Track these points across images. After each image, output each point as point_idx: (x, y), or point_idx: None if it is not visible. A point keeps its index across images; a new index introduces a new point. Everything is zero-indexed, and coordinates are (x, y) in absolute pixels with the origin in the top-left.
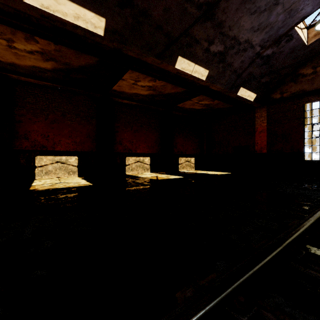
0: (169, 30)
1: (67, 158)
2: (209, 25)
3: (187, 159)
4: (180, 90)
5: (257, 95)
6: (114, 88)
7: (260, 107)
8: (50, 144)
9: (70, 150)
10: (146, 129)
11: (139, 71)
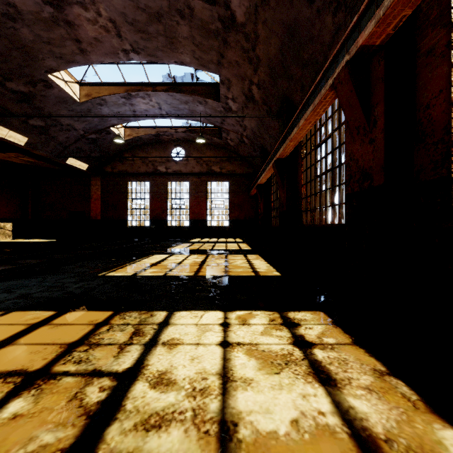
0: None
1: None
2: (26, 106)
3: None
4: None
5: (89, 166)
6: None
7: (96, 176)
8: None
9: None
10: None
11: None
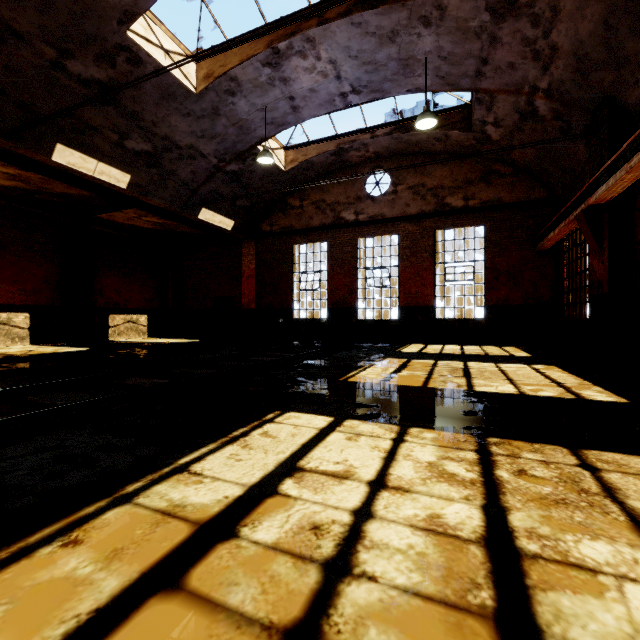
0: (26, 100)
1: None
2: (114, 112)
3: (130, 318)
4: (89, 193)
5: (236, 223)
6: None
7: (248, 240)
8: None
9: None
10: (19, 255)
11: None
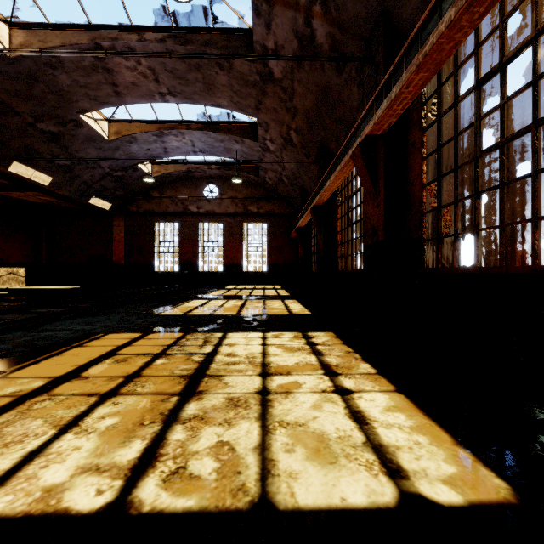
0: (5, 140)
1: None
2: (54, 145)
3: (11, 270)
4: (8, 182)
5: (113, 205)
6: None
7: (119, 216)
8: None
9: None
10: None
11: None
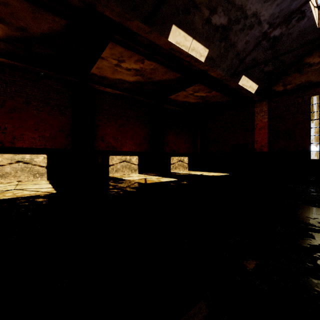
0: None
1: (32, 156)
2: None
3: (180, 159)
4: (173, 76)
5: (258, 87)
6: (92, 71)
7: (260, 101)
8: (8, 138)
9: (36, 146)
10: (134, 124)
11: (121, 45)
